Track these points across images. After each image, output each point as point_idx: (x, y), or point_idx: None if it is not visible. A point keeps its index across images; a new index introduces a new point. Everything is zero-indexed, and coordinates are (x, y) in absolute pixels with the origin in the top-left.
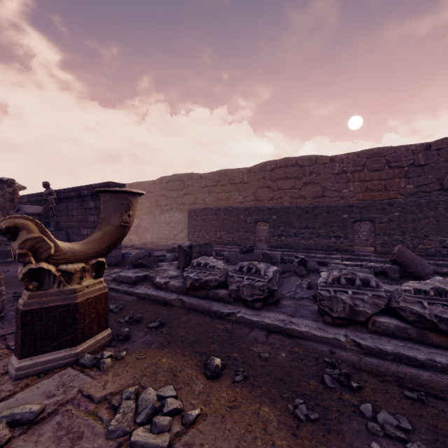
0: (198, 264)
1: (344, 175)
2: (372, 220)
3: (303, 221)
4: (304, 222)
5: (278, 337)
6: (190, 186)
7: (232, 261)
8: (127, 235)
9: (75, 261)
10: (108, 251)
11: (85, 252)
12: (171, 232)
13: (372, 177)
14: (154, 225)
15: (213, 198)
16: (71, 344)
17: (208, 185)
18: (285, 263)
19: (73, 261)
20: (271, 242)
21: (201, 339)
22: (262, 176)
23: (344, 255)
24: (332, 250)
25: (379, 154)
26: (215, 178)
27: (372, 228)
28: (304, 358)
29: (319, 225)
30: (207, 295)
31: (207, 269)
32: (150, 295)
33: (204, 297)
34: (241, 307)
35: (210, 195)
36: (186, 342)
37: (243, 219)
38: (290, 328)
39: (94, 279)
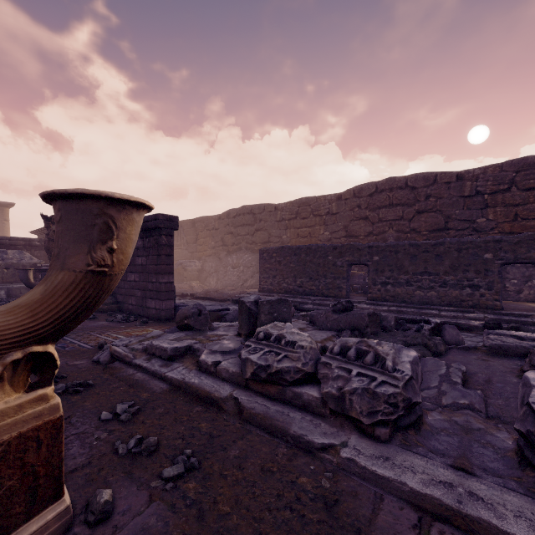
0: (266, 336)
1: (478, 198)
2: (534, 261)
3: (420, 264)
4: (422, 266)
5: None
6: (263, 220)
7: (321, 324)
8: (188, 281)
9: None
10: (62, 329)
11: None
12: (239, 277)
13: (526, 199)
14: (219, 269)
15: (291, 234)
16: None
17: (285, 218)
18: (405, 329)
19: None
20: (372, 293)
21: None
22: (356, 203)
23: (486, 315)
24: (466, 307)
25: None
26: (294, 209)
27: (526, 274)
28: None
29: (445, 269)
30: (281, 396)
31: (281, 346)
32: (188, 384)
33: (276, 397)
34: (346, 432)
35: (287, 231)
36: None
37: (331, 261)
38: (476, 518)
39: (27, 392)
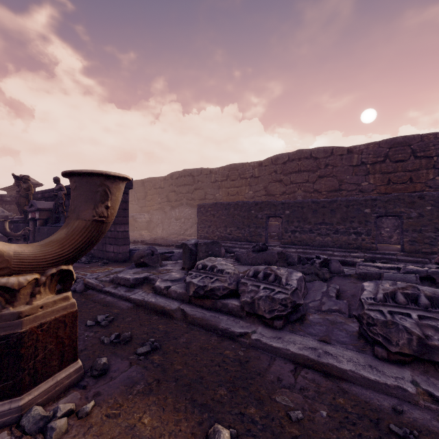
0: (204, 267)
1: (363, 167)
2: (398, 215)
3: (319, 216)
4: (321, 218)
5: (311, 375)
6: (200, 181)
7: (244, 260)
8: (139, 230)
9: (24, 271)
10: (77, 256)
11: (41, 258)
12: (181, 227)
13: (396, 168)
14: (164, 221)
15: (223, 193)
16: (11, 394)
17: (218, 180)
18: (304, 263)
19: (21, 271)
20: (285, 238)
21: (203, 378)
22: (273, 169)
23: (366, 254)
24: (352, 248)
25: (404, 143)
26: (225, 172)
27: (395, 224)
28: (356, 422)
29: (337, 220)
30: (214, 306)
31: (214, 273)
32: (147, 302)
33: (211, 307)
34: (256, 325)
35: (220, 190)
36: (182, 383)
37: (254, 214)
38: (326, 363)
39: (57, 294)
